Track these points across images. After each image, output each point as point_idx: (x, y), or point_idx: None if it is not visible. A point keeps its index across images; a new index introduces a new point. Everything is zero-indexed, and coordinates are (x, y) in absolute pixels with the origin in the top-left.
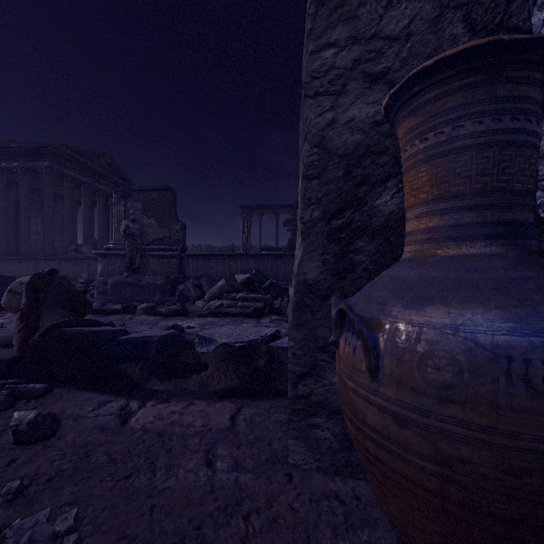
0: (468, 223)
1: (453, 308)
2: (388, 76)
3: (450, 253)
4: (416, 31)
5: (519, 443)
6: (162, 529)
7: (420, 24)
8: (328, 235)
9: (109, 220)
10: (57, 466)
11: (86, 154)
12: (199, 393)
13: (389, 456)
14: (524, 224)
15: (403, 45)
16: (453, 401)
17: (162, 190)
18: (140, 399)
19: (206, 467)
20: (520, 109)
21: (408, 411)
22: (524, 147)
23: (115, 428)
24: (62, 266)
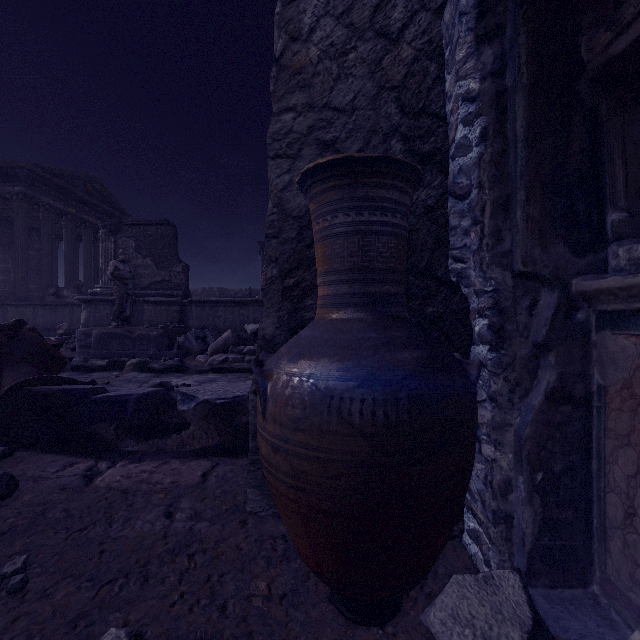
0: (344, 293)
1: (313, 362)
2: (337, 145)
3: (332, 317)
4: (360, 105)
5: (333, 456)
6: (109, 568)
7: (363, 99)
8: (283, 293)
9: (98, 258)
10: (11, 522)
11: (68, 178)
12: (176, 452)
13: (272, 479)
14: (384, 295)
15: (349, 117)
16: (300, 430)
17: (161, 225)
18: (111, 459)
19: (165, 518)
20: (376, 206)
21: (278, 441)
22: (381, 235)
23: (77, 488)
24: (38, 314)
